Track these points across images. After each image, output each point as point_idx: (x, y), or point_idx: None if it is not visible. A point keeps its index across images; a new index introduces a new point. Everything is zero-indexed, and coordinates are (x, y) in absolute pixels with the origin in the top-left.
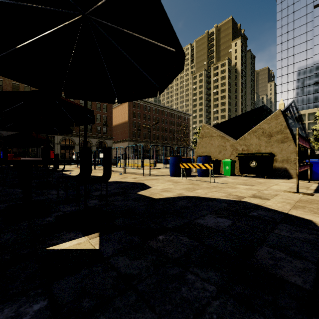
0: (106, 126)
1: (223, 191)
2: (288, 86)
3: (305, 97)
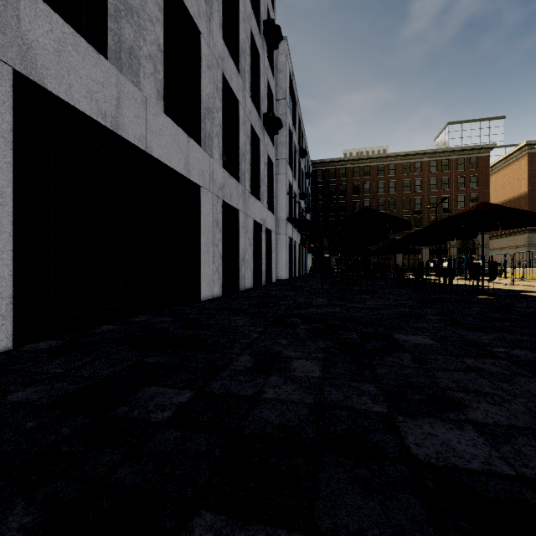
0: None
1: None
2: None
3: None
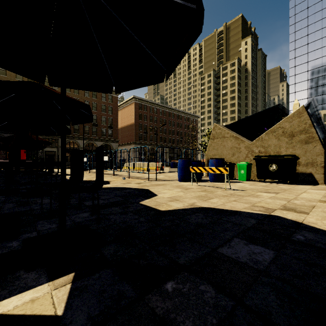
0: (111, 129)
1: (244, 201)
2: (302, 86)
3: (320, 97)
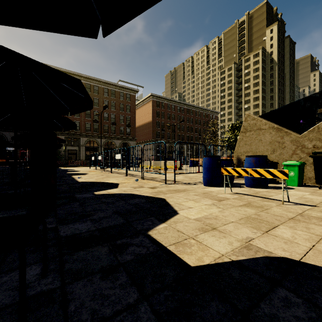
0: (129, 127)
1: None
2: None
3: None
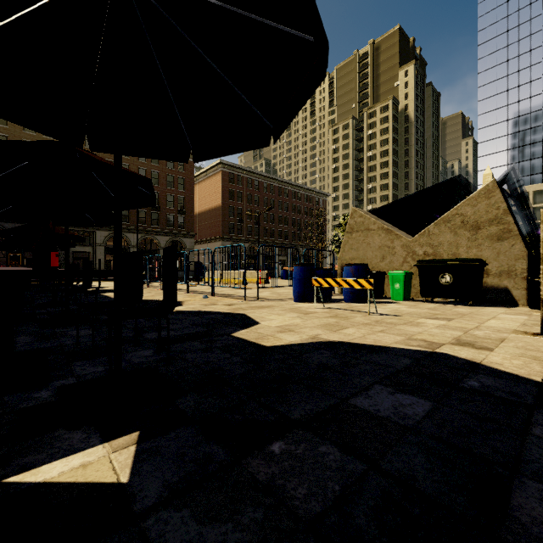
0: (183, 215)
1: (395, 332)
2: (499, 145)
3: (527, 163)
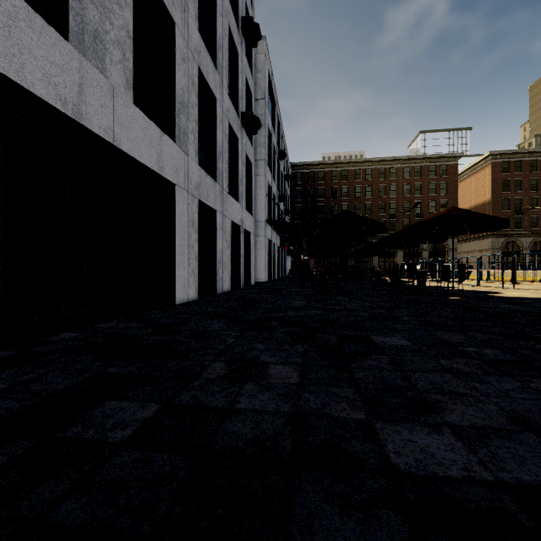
0: None
1: None
2: None
3: None
